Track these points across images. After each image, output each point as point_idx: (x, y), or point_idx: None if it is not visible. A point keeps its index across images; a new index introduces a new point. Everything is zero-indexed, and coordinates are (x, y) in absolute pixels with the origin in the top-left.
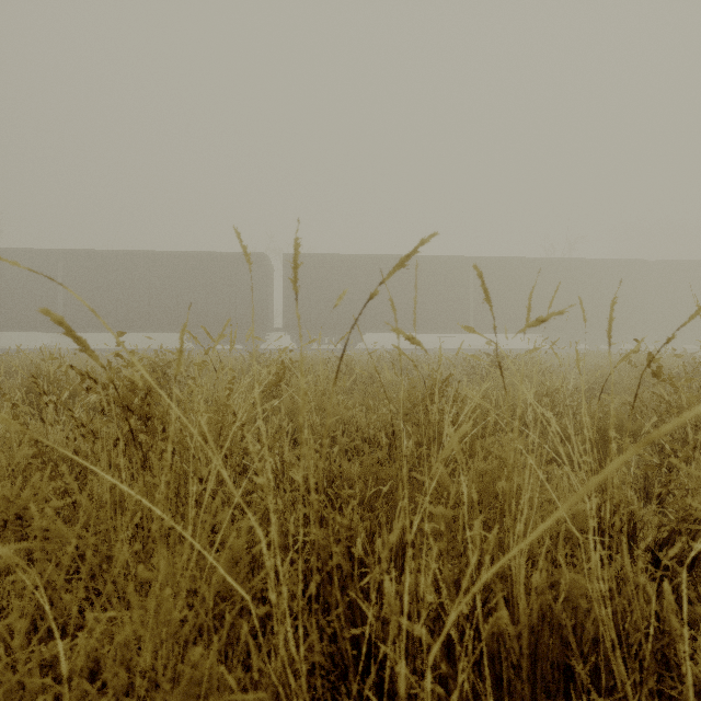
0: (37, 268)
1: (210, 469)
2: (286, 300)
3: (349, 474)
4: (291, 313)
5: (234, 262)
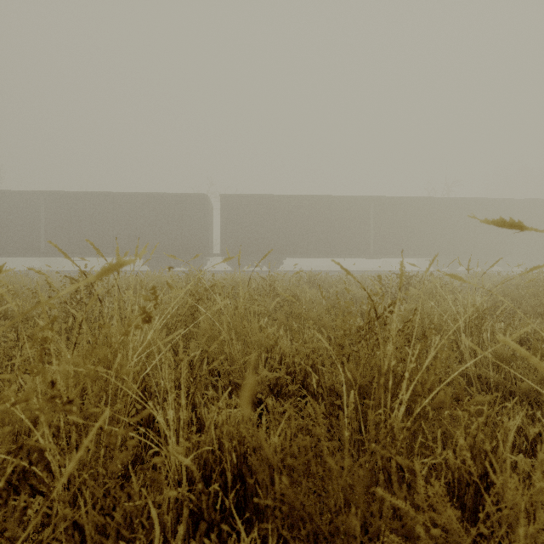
0: (24, 206)
1: (1, 493)
2: (222, 231)
3: (270, 454)
4: (227, 242)
5: (181, 201)
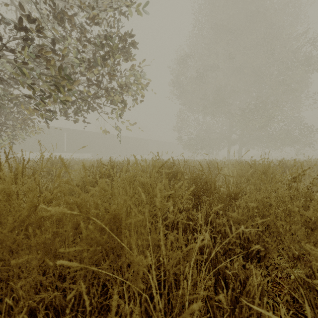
0: None
1: None
2: None
3: None
4: None
5: None
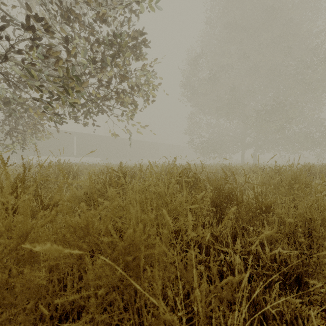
0: None
1: None
2: None
3: None
4: None
5: None
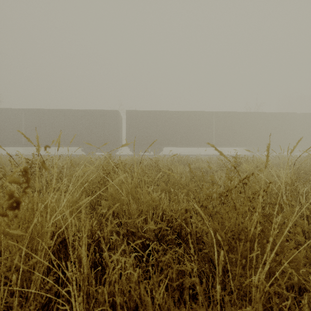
0: (13, 117)
1: None
2: (127, 132)
3: None
4: (130, 138)
5: (103, 114)
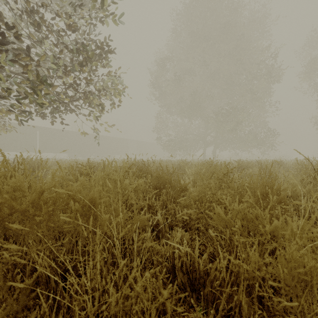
0: None
1: None
2: None
3: None
4: None
5: None
